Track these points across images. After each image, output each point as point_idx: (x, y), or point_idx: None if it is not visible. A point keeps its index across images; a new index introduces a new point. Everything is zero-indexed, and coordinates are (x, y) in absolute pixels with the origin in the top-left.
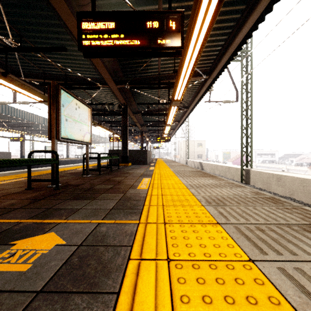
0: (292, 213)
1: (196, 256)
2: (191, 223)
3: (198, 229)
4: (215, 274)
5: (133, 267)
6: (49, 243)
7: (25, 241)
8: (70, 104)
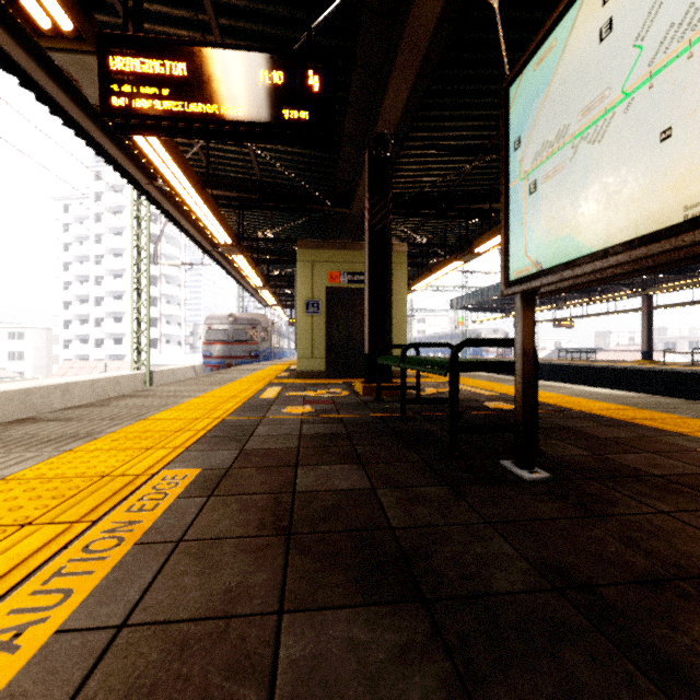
0: (10, 429)
1: (195, 411)
2: (171, 419)
3: (172, 417)
4: (194, 408)
5: (233, 408)
6: (290, 411)
7: (308, 411)
8: (556, 76)
